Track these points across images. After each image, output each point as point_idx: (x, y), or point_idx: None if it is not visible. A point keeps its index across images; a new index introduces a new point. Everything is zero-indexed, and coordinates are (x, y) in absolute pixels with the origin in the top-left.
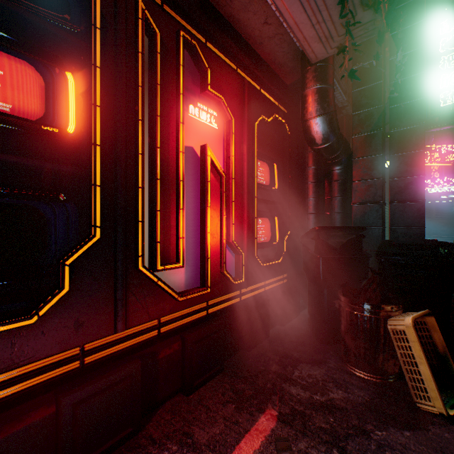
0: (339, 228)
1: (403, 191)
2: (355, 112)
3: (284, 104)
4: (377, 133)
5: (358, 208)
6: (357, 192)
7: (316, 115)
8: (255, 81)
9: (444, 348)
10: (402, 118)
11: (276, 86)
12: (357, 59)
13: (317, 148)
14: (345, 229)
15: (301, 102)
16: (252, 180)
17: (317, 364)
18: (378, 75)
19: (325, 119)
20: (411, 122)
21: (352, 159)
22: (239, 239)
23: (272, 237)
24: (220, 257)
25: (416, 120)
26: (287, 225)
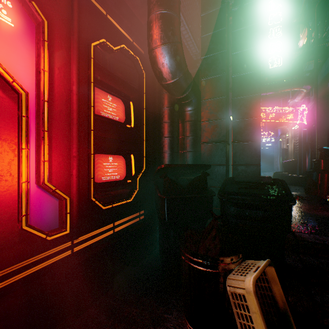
0: (185, 165)
1: (243, 131)
2: (203, 56)
3: (140, 43)
4: (222, 77)
5: (206, 147)
6: (205, 132)
7: (161, 43)
8: (99, 2)
9: (284, 304)
10: (242, 64)
11: (127, 18)
12: (205, 7)
13: (166, 84)
14: (191, 167)
15: (147, 30)
16: (88, 110)
17: (154, 328)
18: (222, 22)
19: (170, 49)
20: (249, 68)
21: (201, 100)
22: (64, 180)
23: (128, 175)
24: (18, 207)
25: (254, 67)
26: (142, 163)
